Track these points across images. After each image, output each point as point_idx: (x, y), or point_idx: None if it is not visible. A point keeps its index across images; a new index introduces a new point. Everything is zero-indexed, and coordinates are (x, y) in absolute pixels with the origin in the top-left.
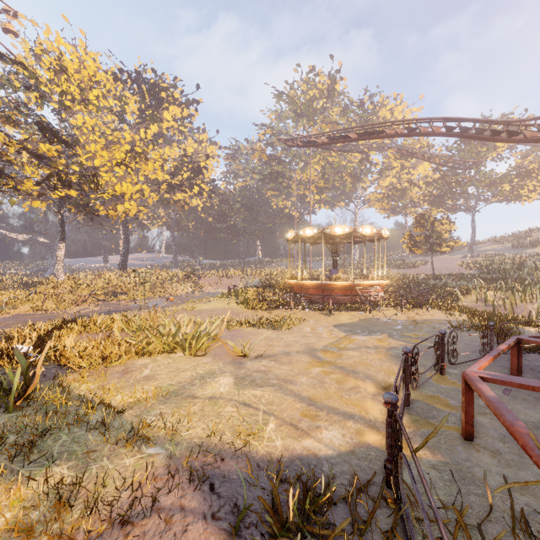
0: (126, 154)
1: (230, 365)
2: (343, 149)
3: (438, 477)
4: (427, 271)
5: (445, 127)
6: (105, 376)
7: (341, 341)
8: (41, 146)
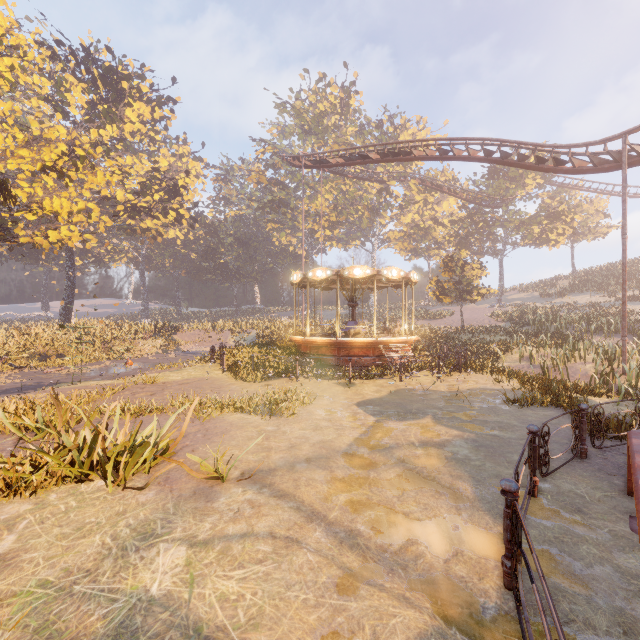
0: (61, 157)
1: (188, 507)
2: (360, 176)
3: None
4: (454, 322)
5: (484, 151)
6: None
7: (371, 433)
8: None
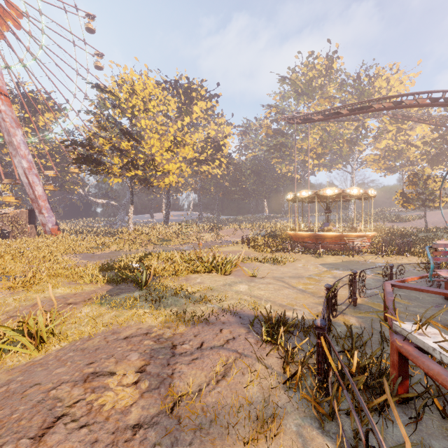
0: (171, 143)
1: (245, 280)
2: (339, 120)
3: (357, 331)
4: (422, 224)
5: (430, 99)
6: (177, 281)
7: (322, 273)
8: (122, 144)
